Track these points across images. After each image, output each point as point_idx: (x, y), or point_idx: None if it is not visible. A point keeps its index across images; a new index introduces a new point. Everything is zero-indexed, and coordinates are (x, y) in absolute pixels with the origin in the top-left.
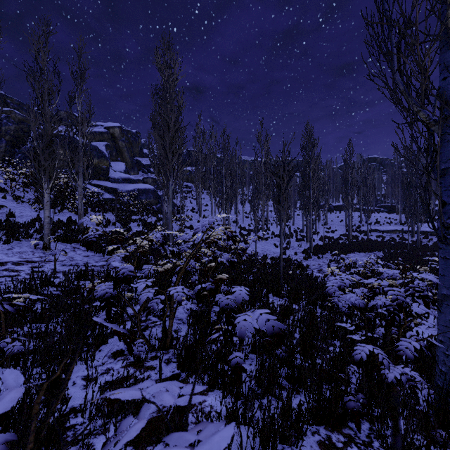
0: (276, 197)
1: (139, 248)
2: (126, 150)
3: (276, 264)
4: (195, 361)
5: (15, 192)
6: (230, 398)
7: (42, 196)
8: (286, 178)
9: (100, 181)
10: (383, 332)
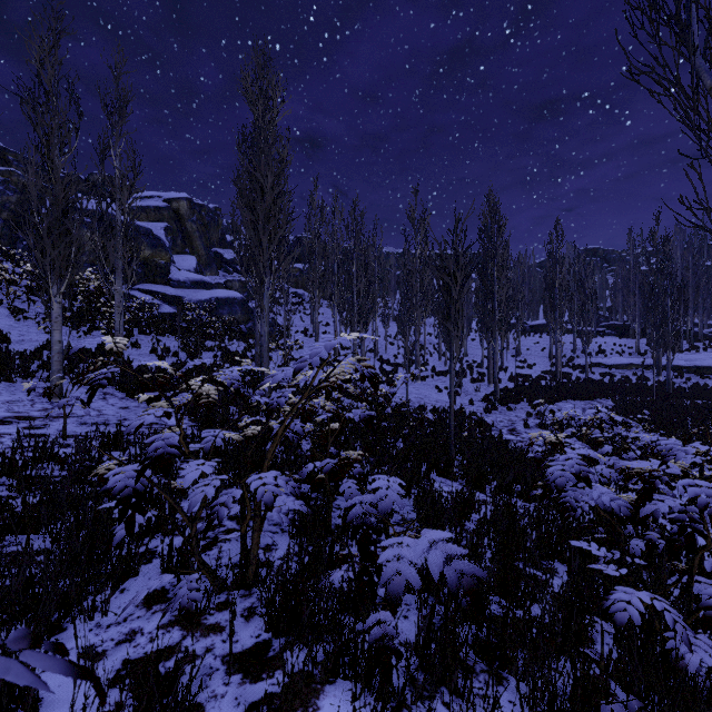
0: (444, 308)
1: (201, 397)
2: (199, 236)
3: (441, 420)
4: (299, 616)
5: (14, 302)
6: (367, 699)
7: (49, 307)
8: (460, 276)
9: (156, 286)
10: (643, 550)
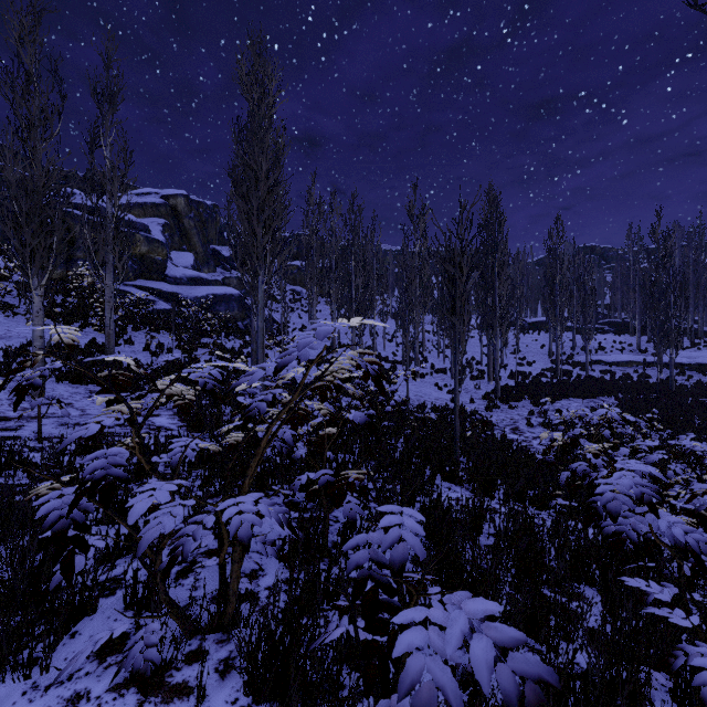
0: (448, 301)
1: (176, 398)
2: (197, 233)
3: (442, 419)
4: (286, 677)
5: (5, 298)
6: None
7: (30, 301)
8: (466, 267)
9: (152, 282)
10: (688, 574)
